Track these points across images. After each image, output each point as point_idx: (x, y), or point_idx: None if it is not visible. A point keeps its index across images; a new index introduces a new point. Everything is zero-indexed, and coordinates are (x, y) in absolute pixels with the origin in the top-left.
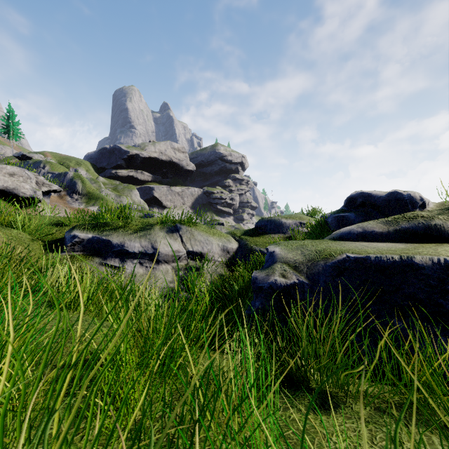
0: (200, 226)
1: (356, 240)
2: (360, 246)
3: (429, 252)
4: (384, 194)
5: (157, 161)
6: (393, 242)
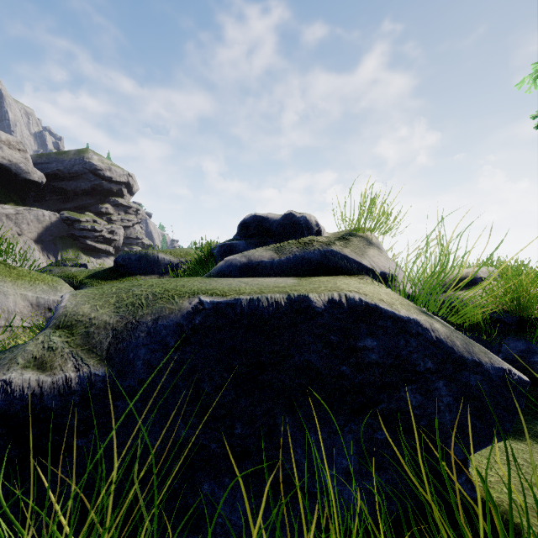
0: None
1: (238, 275)
2: (237, 283)
3: (327, 287)
4: (280, 217)
5: None
6: (286, 276)
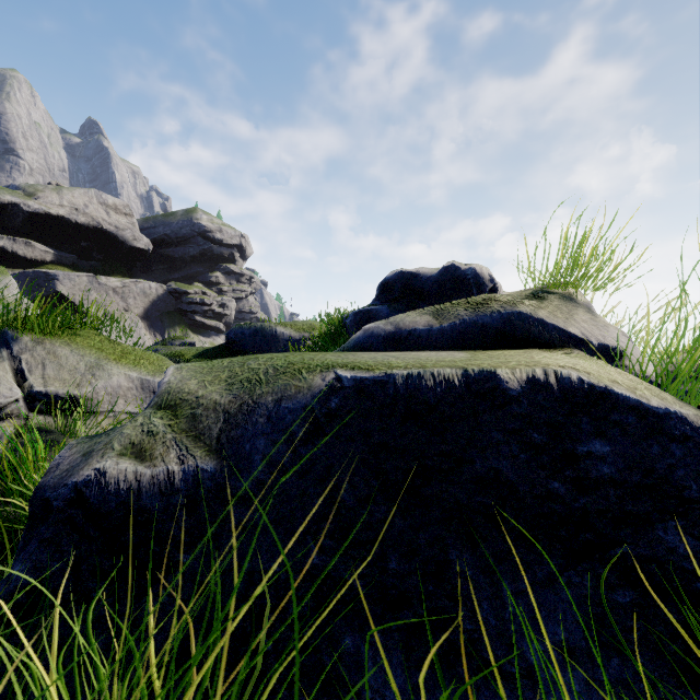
0: (86, 337)
1: (382, 349)
2: (384, 357)
3: (521, 362)
4: (436, 272)
5: (66, 223)
6: (450, 350)
